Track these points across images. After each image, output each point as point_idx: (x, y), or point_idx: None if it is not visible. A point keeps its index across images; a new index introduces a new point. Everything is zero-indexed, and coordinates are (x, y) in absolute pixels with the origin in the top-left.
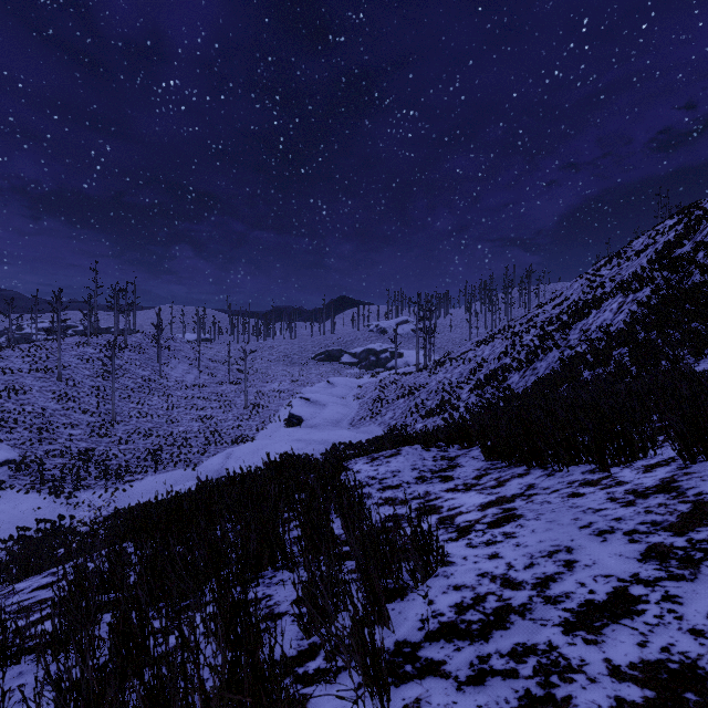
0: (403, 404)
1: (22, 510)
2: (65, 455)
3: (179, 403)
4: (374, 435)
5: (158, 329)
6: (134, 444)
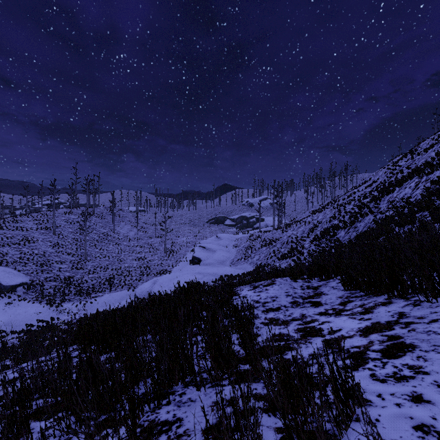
0: (265, 250)
1: (30, 313)
2: (57, 280)
3: (125, 249)
4: (247, 270)
5: (113, 203)
6: (97, 274)
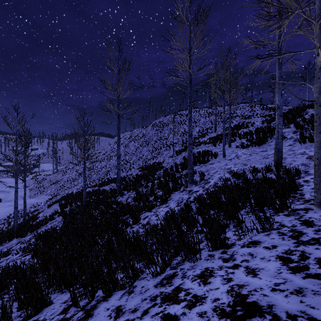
0: (54, 186)
1: None
2: None
3: None
4: (45, 198)
5: None
6: None
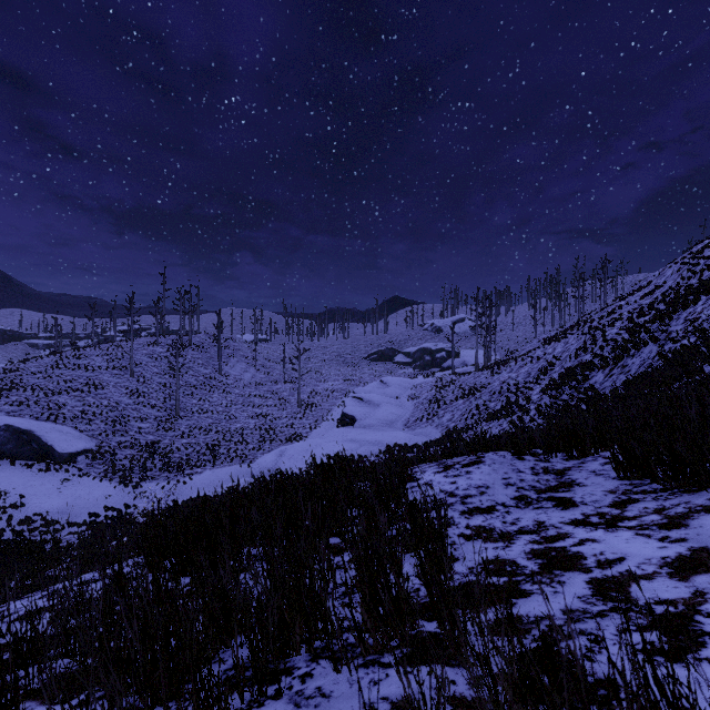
0: (462, 405)
1: (96, 497)
2: (135, 446)
3: (237, 400)
4: (431, 437)
5: (218, 329)
6: (195, 438)
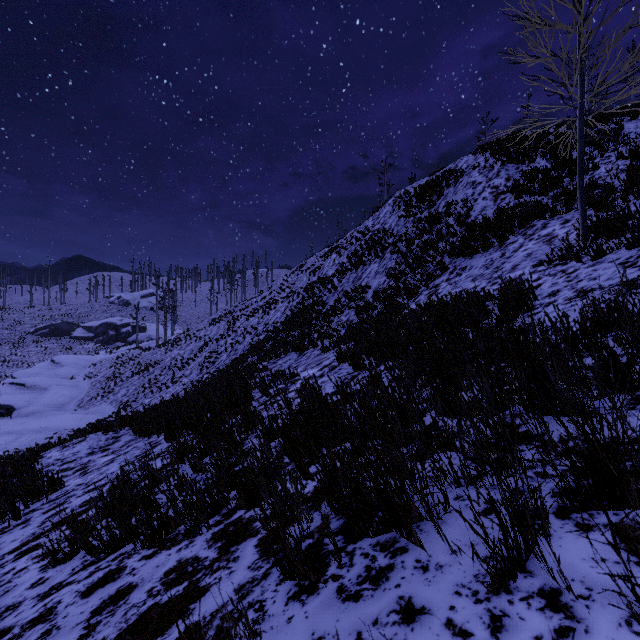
0: (137, 380)
1: None
2: None
3: None
4: (104, 413)
5: None
6: None
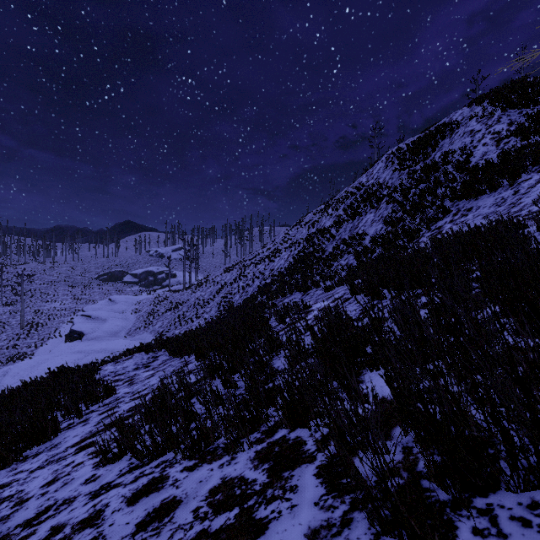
0: (170, 315)
1: None
2: None
3: None
4: (146, 340)
5: None
6: None
